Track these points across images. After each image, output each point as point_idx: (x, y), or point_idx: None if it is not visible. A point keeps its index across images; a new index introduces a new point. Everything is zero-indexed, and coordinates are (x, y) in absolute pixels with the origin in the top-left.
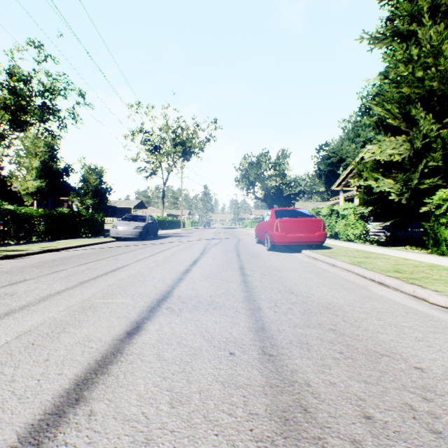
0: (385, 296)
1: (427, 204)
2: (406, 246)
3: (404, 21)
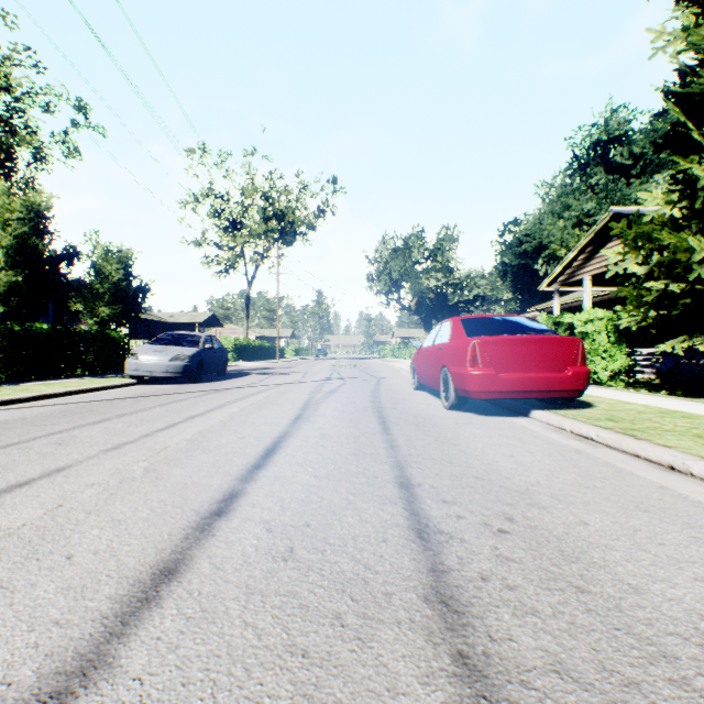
0: None
1: None
2: None
3: None
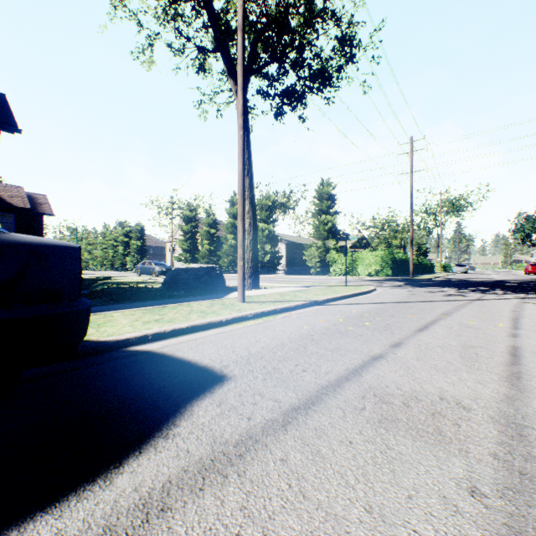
0: None
1: None
2: None
3: None
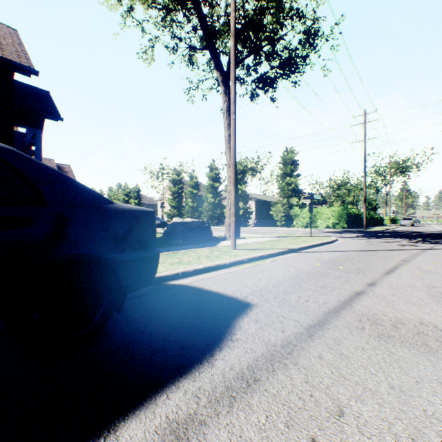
0: None
1: None
2: None
3: None
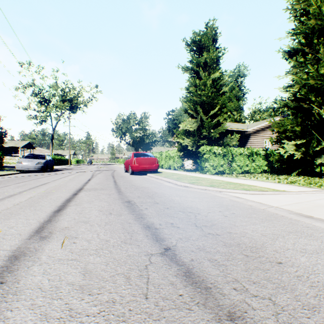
0: (166, 184)
1: None
2: (198, 171)
3: (194, 65)
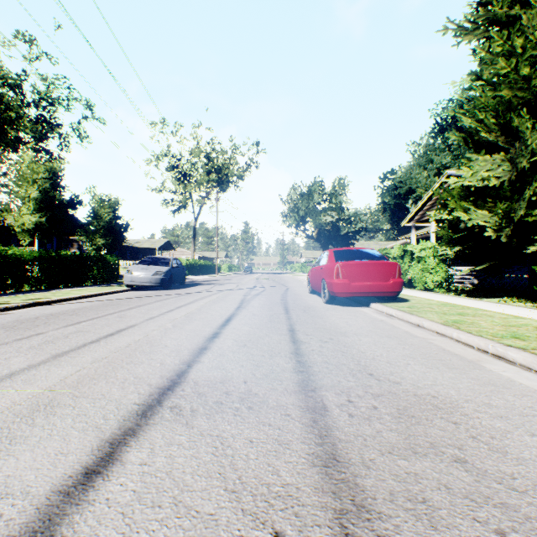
0: (516, 381)
1: (534, 242)
2: (503, 297)
3: (503, 3)
